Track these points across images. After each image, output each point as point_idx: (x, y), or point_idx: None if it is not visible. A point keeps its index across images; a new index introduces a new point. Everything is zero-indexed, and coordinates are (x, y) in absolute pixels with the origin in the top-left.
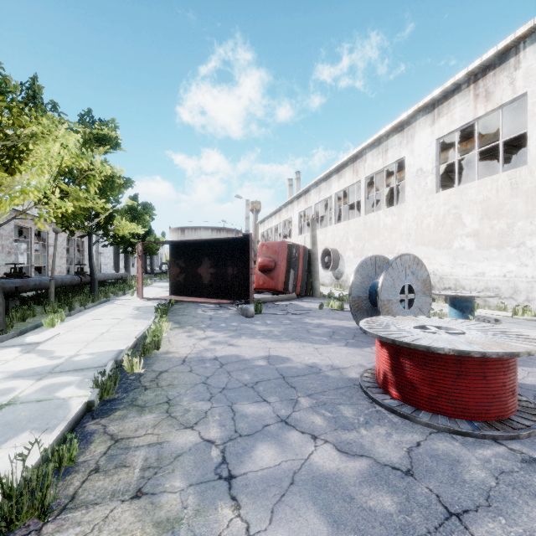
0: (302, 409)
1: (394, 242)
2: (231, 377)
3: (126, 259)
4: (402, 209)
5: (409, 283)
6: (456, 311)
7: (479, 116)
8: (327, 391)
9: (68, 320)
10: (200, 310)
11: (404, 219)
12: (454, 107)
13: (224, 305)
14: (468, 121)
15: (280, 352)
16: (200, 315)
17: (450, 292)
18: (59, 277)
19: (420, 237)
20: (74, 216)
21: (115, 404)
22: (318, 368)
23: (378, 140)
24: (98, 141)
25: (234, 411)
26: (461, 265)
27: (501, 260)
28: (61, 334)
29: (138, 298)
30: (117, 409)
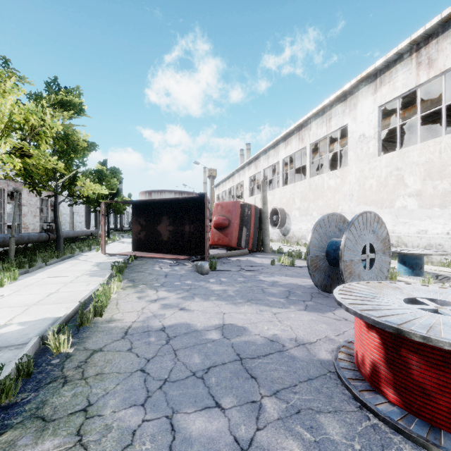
0: (269, 423)
1: (338, 202)
2: (177, 359)
3: (97, 217)
4: (345, 172)
5: (370, 242)
6: (406, 268)
7: (421, 83)
8: (297, 385)
9: (23, 278)
10: (157, 266)
11: (347, 180)
12: (396, 76)
13: (181, 261)
14: (410, 88)
15: (235, 319)
16: (156, 272)
17: (399, 249)
18: (26, 234)
19: (362, 197)
20: (28, 174)
21: (11, 414)
22: (281, 344)
23: (323, 110)
24: (62, 106)
25: (174, 430)
26: (404, 223)
27: (444, 219)
28: (5, 295)
29: (102, 254)
30: (9, 426)
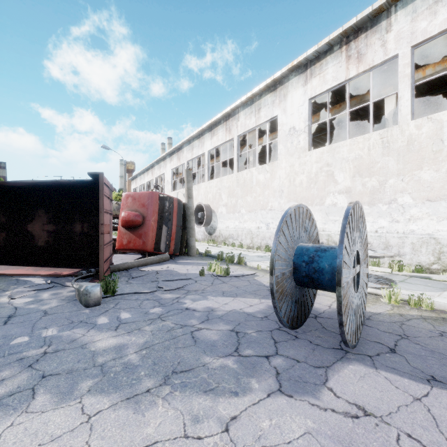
0: None
1: (267, 198)
2: None
3: None
4: (275, 167)
5: (358, 249)
6: None
7: (351, 77)
8: None
9: None
10: (8, 293)
11: (276, 176)
12: (326, 68)
13: (60, 279)
14: (340, 82)
15: None
16: None
17: None
18: None
19: (292, 194)
20: None
21: None
22: None
23: (251, 99)
24: None
25: None
26: (334, 221)
27: (373, 217)
28: None
29: None
30: None
